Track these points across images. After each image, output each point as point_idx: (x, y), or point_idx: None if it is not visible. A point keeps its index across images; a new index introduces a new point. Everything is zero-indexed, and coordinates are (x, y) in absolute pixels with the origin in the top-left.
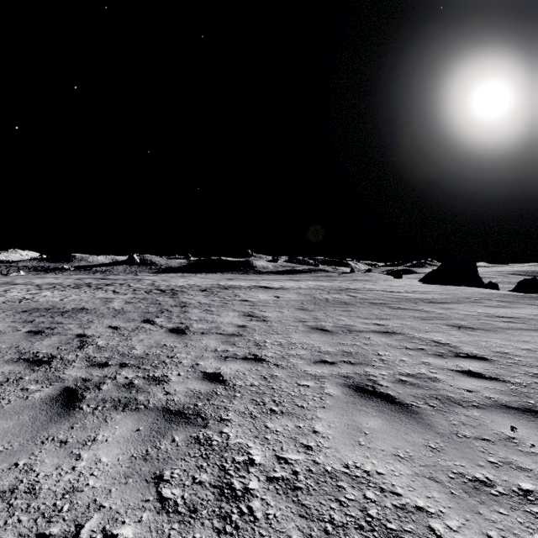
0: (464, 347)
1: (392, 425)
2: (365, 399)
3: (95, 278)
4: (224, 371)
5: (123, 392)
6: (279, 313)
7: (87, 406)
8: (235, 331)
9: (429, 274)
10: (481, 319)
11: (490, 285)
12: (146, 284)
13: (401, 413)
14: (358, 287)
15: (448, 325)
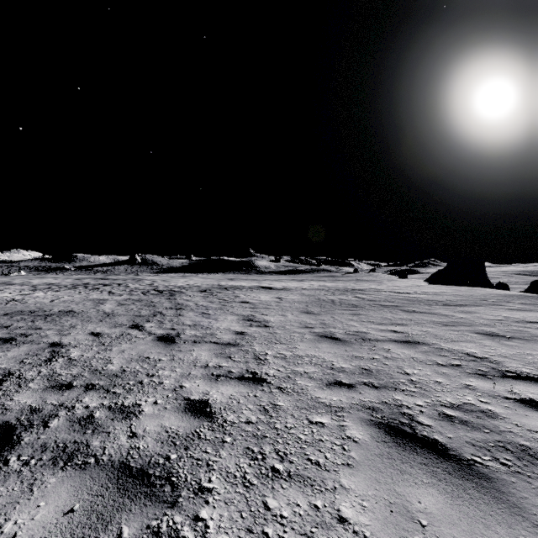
0: (508, 363)
1: (460, 506)
2: (405, 450)
3: (95, 278)
4: (214, 397)
5: (75, 433)
6: (282, 317)
7: (17, 458)
8: (232, 339)
9: (435, 274)
10: (511, 324)
11: (500, 285)
12: (145, 284)
13: (464, 478)
14: (364, 287)
15: (476, 333)
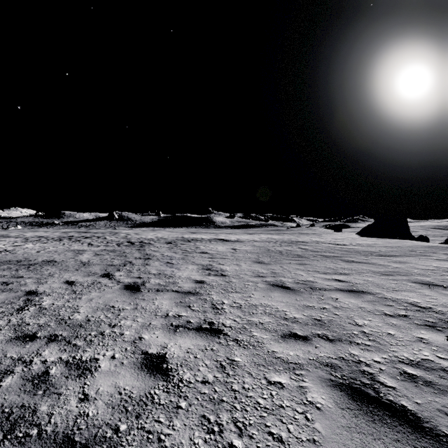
0: None
1: None
2: (374, 421)
3: (79, 232)
4: (171, 351)
5: (25, 395)
6: (237, 267)
7: None
8: (192, 288)
9: (365, 228)
10: (443, 274)
11: (421, 238)
12: (120, 237)
13: None
14: (306, 239)
15: (414, 282)
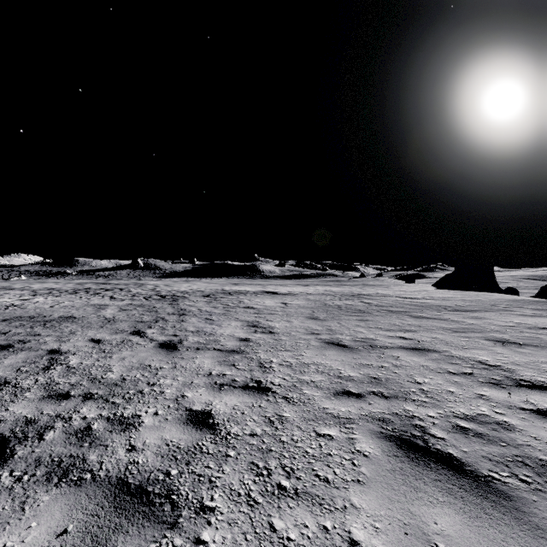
0: (522, 371)
1: (479, 528)
2: (418, 465)
3: (96, 283)
4: (217, 408)
5: (71, 446)
6: (287, 323)
7: (9, 473)
8: (236, 346)
9: (443, 279)
10: (523, 331)
11: (509, 290)
12: (147, 289)
13: (482, 496)
14: (371, 292)
15: (488, 340)
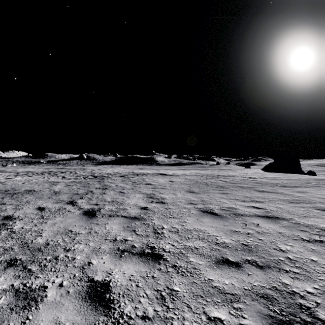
0: None
1: None
2: None
3: (57, 168)
4: (115, 278)
5: None
6: (173, 195)
7: None
8: (138, 214)
9: (268, 165)
10: None
11: (310, 173)
12: (87, 172)
13: None
14: (225, 174)
15: (318, 209)
